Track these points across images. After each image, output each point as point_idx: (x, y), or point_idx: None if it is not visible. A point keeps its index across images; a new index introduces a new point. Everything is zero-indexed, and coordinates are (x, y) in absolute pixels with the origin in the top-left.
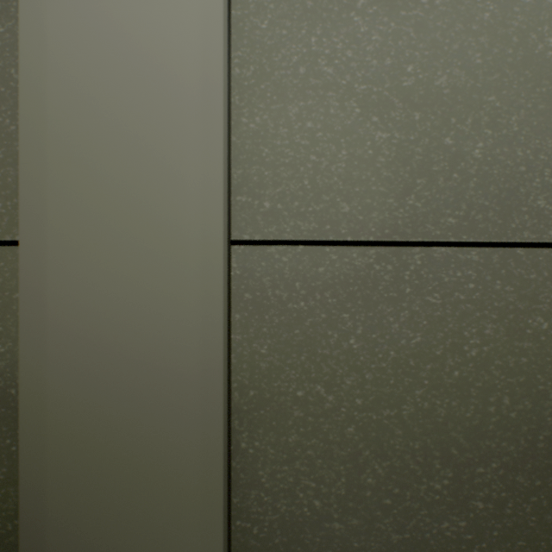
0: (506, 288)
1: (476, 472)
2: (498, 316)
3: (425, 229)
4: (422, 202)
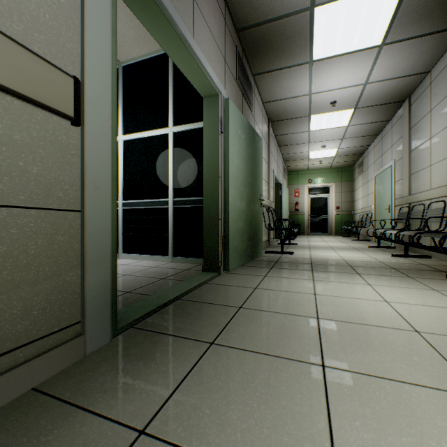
0: (48, 225)
1: (35, 300)
2: (44, 236)
3: (9, 200)
4: (8, 188)
